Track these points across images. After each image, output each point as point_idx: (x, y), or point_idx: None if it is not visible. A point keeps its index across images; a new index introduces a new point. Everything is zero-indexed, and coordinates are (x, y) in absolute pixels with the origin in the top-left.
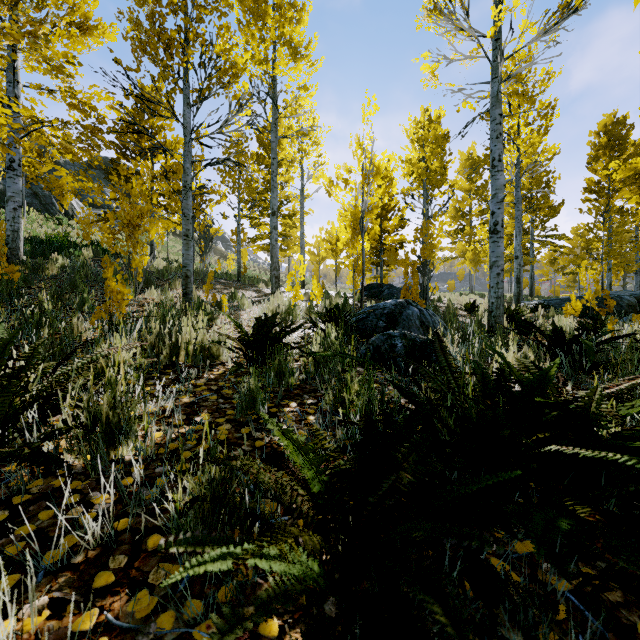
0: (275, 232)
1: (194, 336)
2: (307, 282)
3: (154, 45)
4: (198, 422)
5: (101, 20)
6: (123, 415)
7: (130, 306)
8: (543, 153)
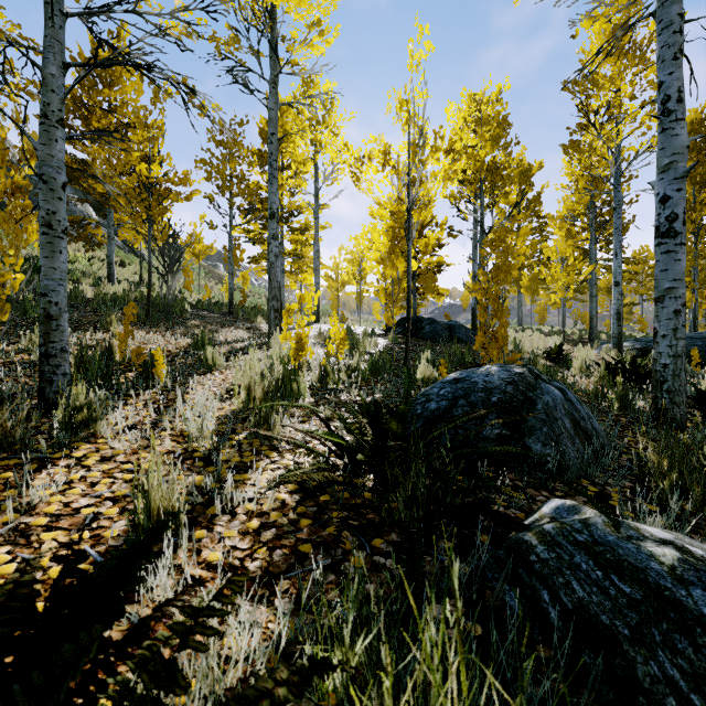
0: (274, 243)
1: None
2: (323, 313)
3: None
4: None
5: None
6: None
7: None
8: None
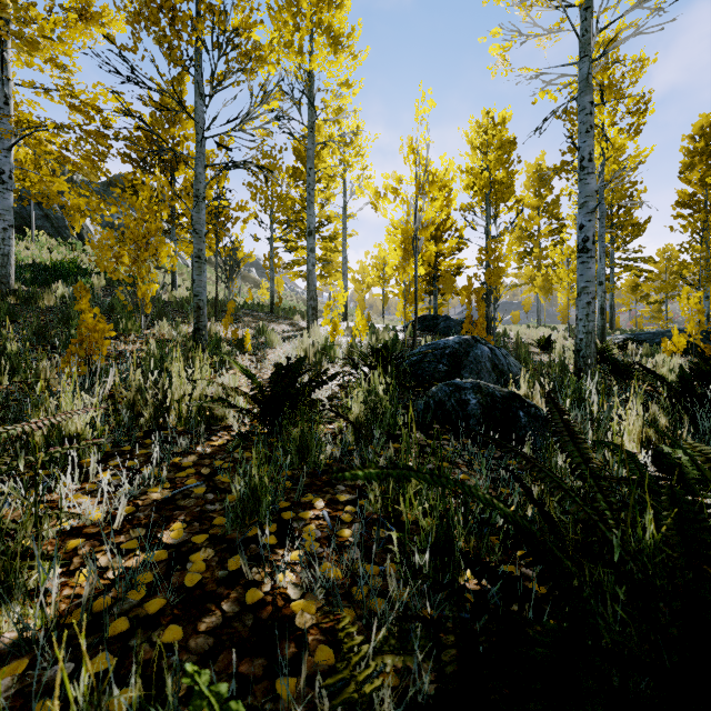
0: (312, 255)
1: (188, 390)
2: (351, 313)
3: (155, 16)
4: (163, 542)
5: (107, 7)
6: (1, 559)
7: (131, 344)
8: (635, 157)
